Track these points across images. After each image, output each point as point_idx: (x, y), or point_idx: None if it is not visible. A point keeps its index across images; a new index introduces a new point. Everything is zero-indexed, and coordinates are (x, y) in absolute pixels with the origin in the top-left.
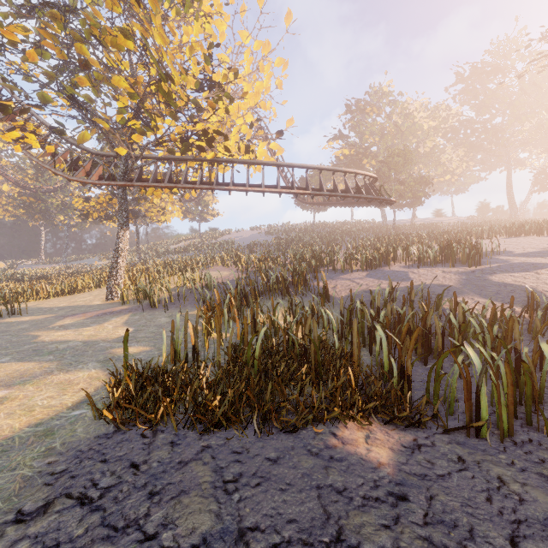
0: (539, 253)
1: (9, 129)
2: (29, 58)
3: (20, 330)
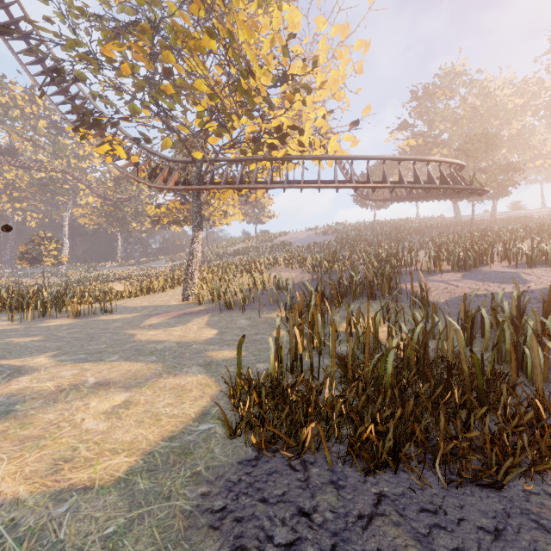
0: None
1: (100, 144)
2: (123, 72)
3: (117, 328)
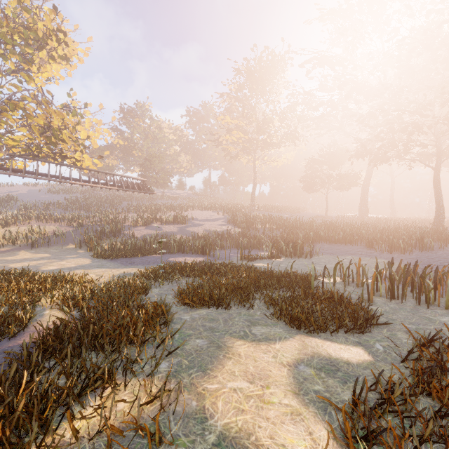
0: (204, 220)
1: None
2: None
3: None
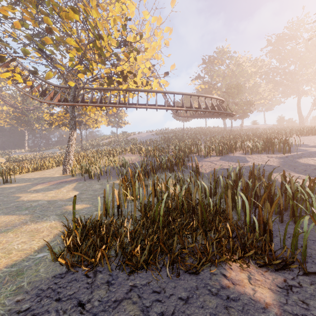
0: None
1: (5, 72)
2: (15, 26)
3: (10, 193)
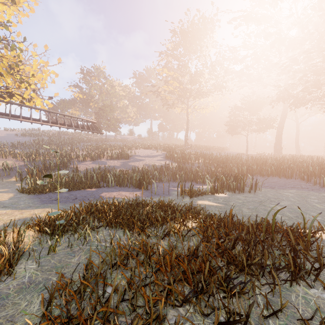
0: (145, 156)
1: None
2: None
3: None
